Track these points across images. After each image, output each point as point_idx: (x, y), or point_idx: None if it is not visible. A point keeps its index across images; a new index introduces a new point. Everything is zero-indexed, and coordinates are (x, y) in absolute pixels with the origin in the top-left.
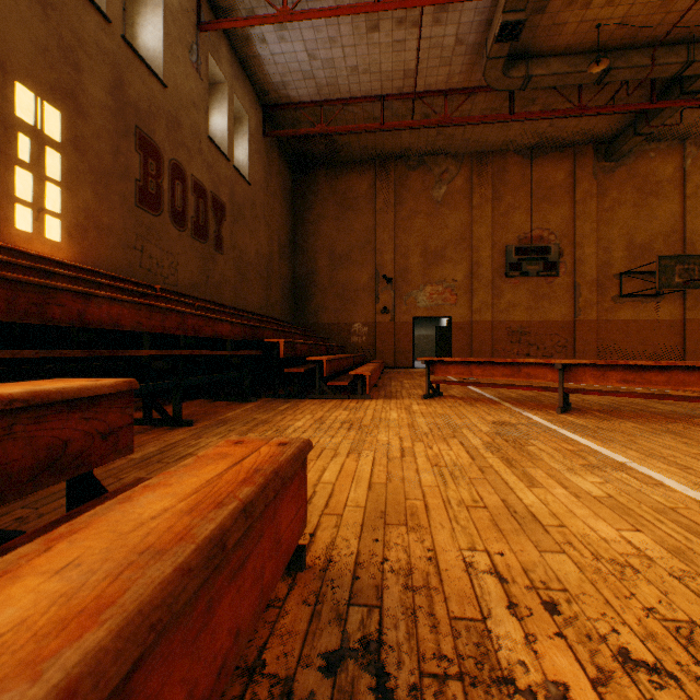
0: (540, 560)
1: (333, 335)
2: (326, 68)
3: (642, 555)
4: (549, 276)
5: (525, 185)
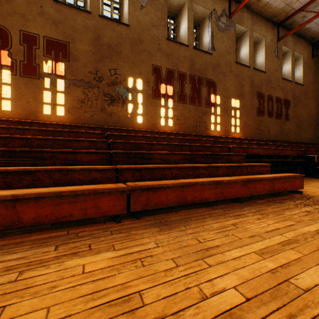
0: None
1: None
2: None
3: None
4: None
5: None
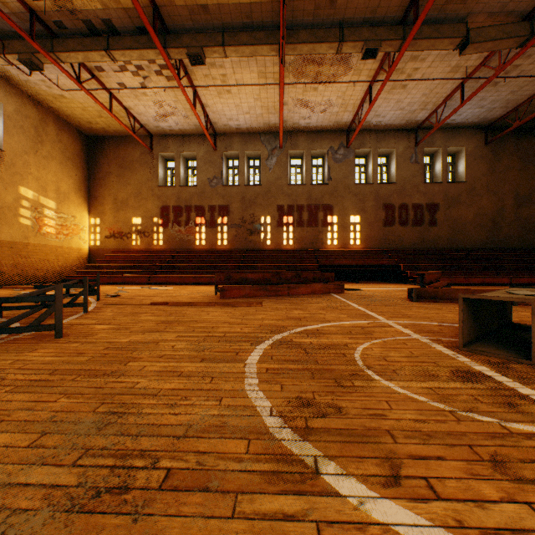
0: None
1: None
2: (494, 103)
3: None
4: None
5: None
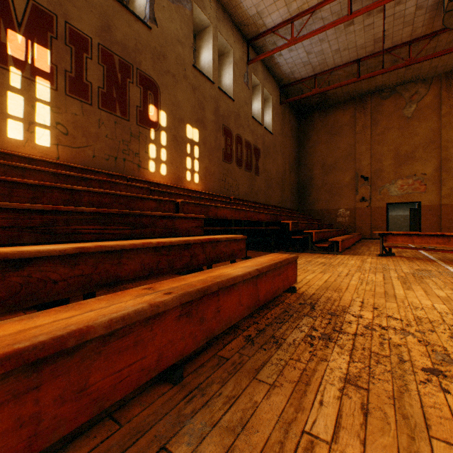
0: (383, 303)
1: (324, 217)
2: (318, 56)
3: (433, 308)
4: None
5: None
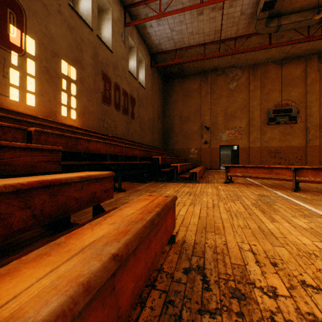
0: (272, 249)
1: (181, 154)
2: (178, 34)
3: (321, 251)
4: (291, 123)
5: (278, 78)
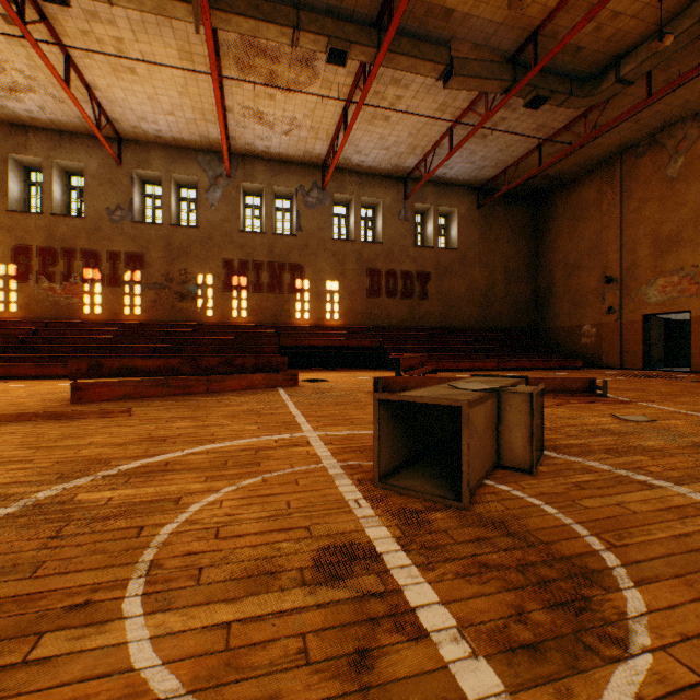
0: None
1: (565, 337)
2: (485, 160)
3: None
4: None
5: None
